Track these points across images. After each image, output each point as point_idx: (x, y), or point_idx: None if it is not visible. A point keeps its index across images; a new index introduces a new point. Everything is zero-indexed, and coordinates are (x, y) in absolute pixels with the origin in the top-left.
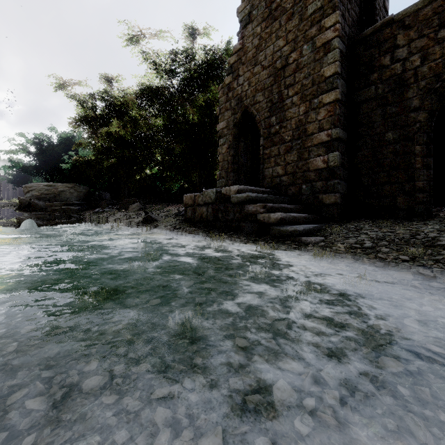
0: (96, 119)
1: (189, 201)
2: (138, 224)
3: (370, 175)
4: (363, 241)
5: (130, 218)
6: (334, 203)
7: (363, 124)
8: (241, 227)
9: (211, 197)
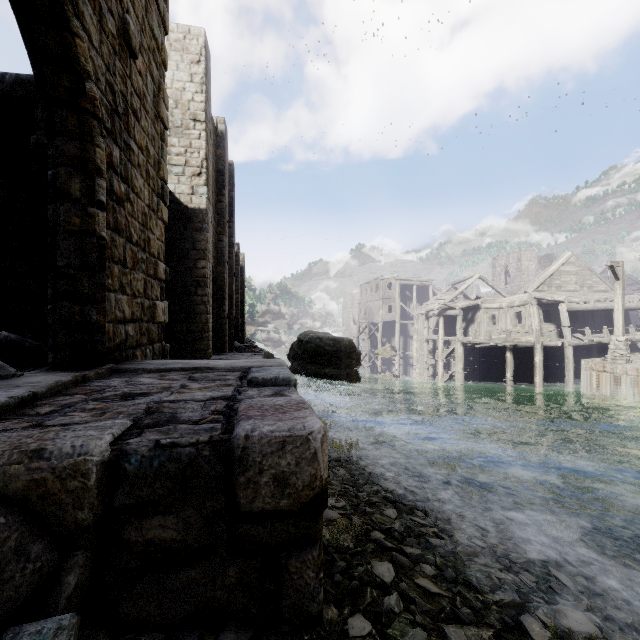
0: None
1: None
2: None
3: None
4: None
5: None
6: None
7: None
8: None
9: None
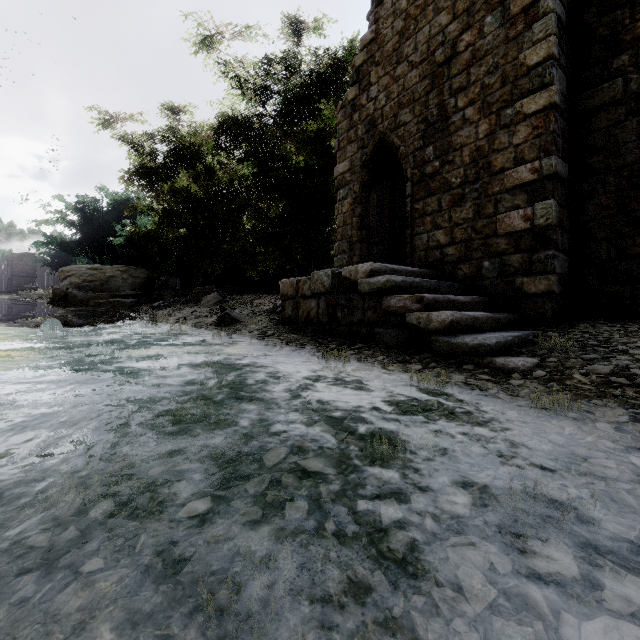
0: (157, 170)
1: (289, 290)
2: (209, 327)
3: (612, 241)
4: (630, 370)
5: (200, 317)
6: (546, 292)
7: (599, 150)
8: (376, 334)
9: (325, 283)
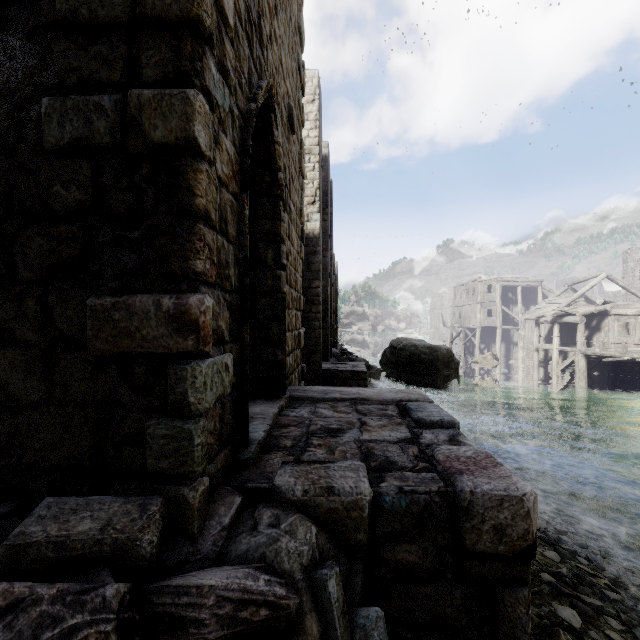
0: None
1: None
2: None
3: None
4: None
5: None
6: None
7: None
8: None
9: None
